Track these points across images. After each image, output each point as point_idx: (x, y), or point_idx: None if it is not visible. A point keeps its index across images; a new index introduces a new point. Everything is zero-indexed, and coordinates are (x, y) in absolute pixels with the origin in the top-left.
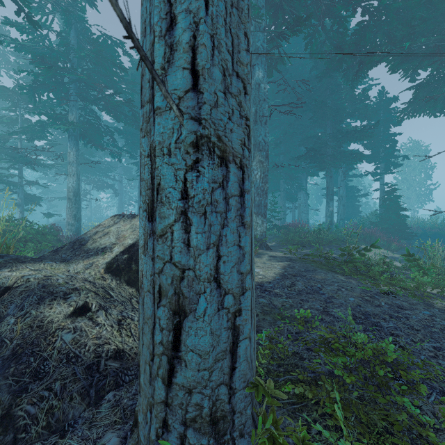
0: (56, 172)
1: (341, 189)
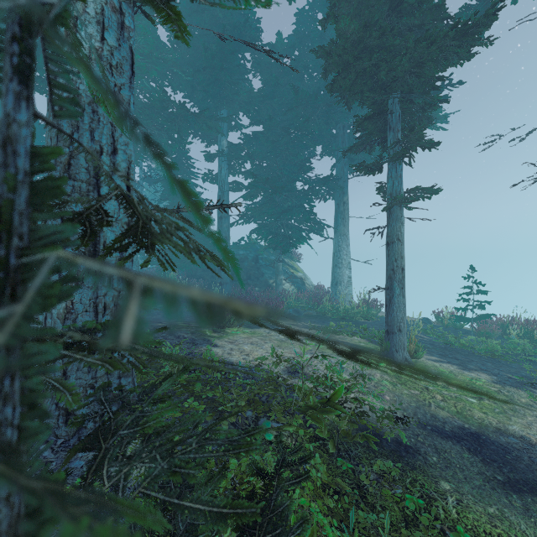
0: None
1: None
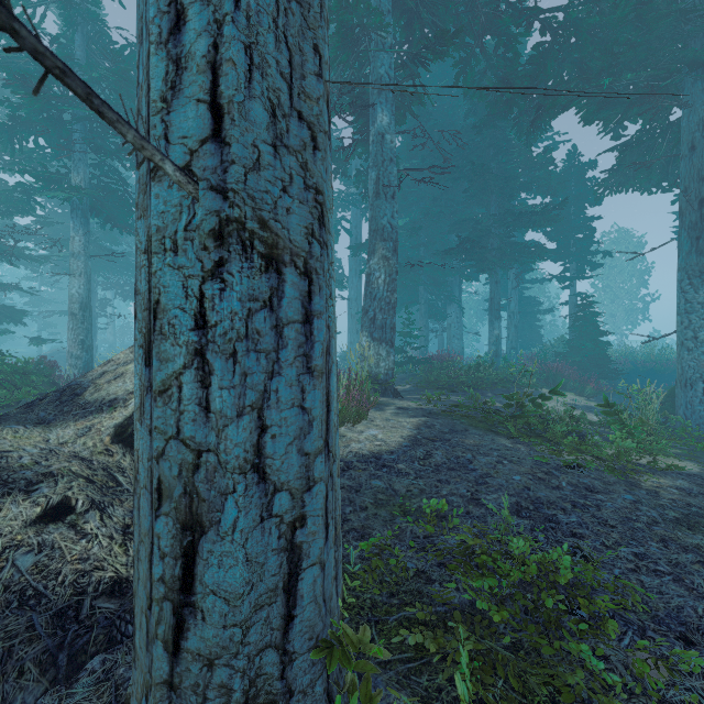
0: (54, 268)
1: (513, 301)
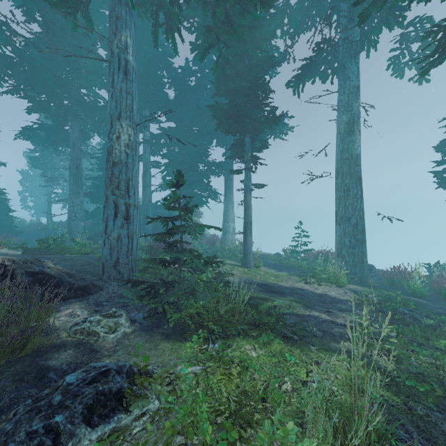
0: None
1: None
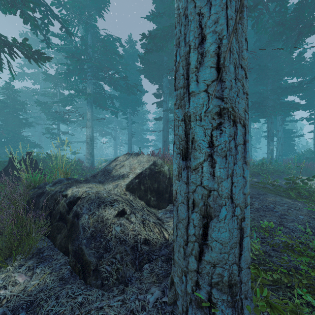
0: (77, 125)
1: (280, 132)
